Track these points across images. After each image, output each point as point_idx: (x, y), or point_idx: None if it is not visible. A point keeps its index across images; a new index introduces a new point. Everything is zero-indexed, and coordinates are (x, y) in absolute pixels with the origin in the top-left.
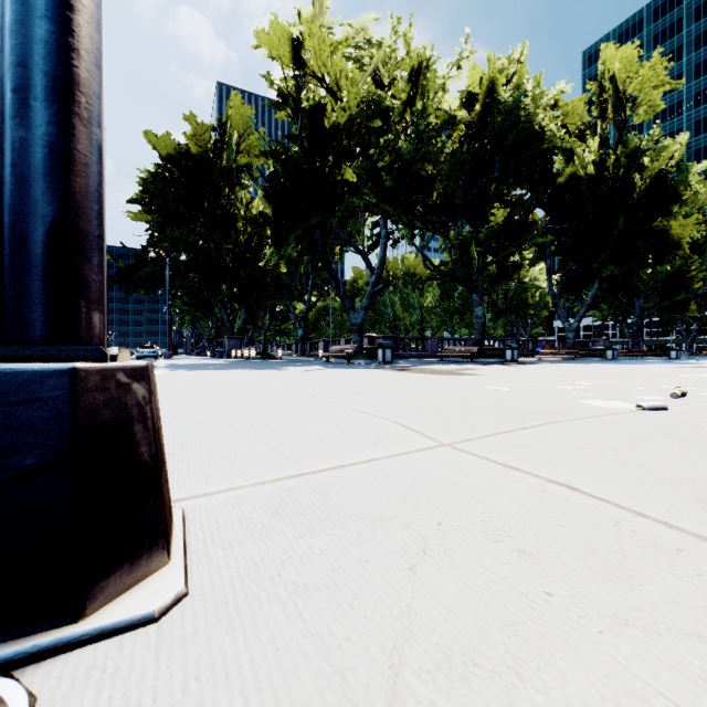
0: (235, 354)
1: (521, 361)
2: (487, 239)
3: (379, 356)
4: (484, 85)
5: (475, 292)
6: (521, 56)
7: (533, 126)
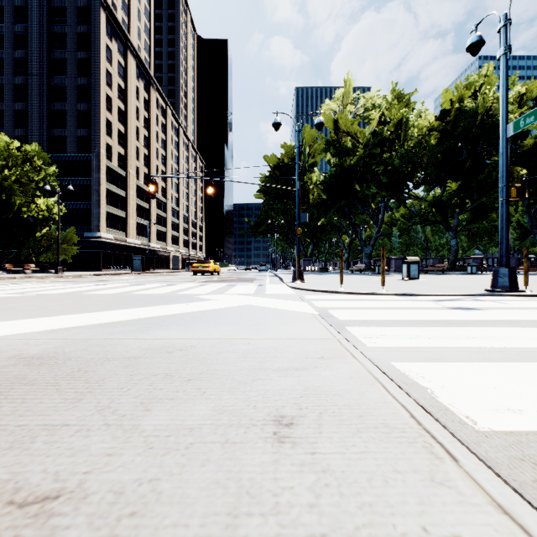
0: (307, 269)
1: (481, 274)
2: (449, 201)
3: (376, 270)
4: (454, 103)
5: (450, 230)
6: (489, 72)
7: (493, 121)
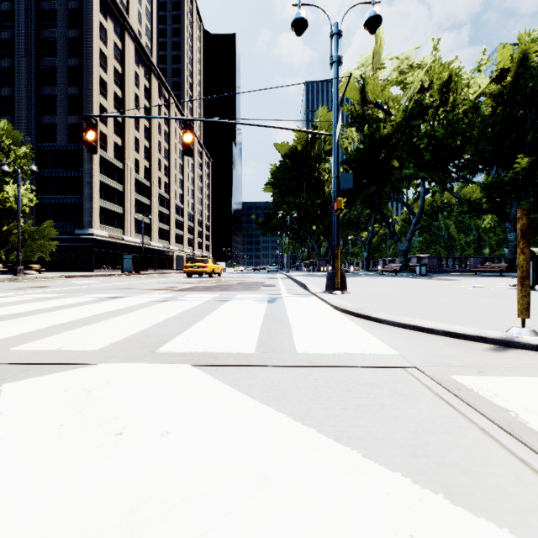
0: (322, 269)
1: None
2: (512, 183)
3: (417, 271)
4: (515, 60)
5: (507, 221)
6: None
7: None
